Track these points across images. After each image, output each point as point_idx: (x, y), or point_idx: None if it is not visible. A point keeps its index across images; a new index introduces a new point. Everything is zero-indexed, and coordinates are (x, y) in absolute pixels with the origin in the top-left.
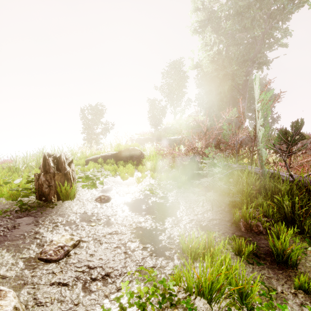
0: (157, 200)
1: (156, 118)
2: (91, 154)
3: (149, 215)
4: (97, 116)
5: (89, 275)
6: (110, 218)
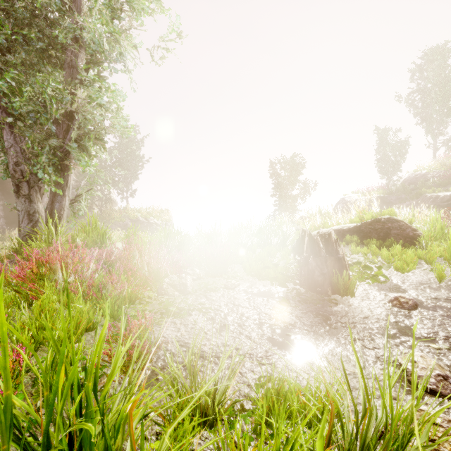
0: None
1: (389, 162)
2: (314, 227)
3: None
4: (293, 171)
5: None
6: None
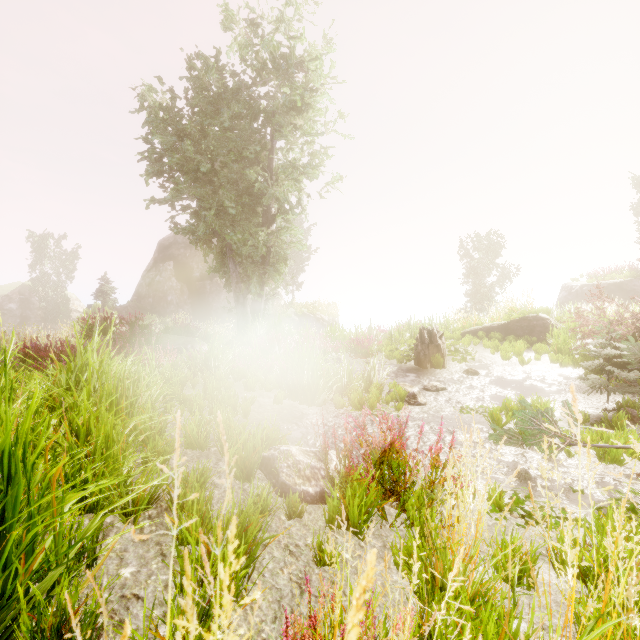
0: (535, 383)
1: None
2: (470, 324)
3: (513, 390)
4: (490, 252)
5: (449, 399)
6: (472, 385)
